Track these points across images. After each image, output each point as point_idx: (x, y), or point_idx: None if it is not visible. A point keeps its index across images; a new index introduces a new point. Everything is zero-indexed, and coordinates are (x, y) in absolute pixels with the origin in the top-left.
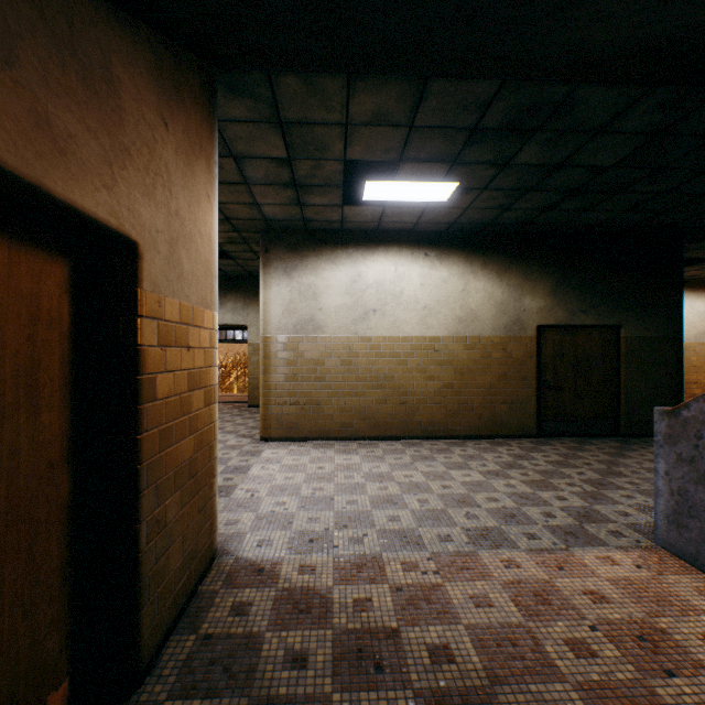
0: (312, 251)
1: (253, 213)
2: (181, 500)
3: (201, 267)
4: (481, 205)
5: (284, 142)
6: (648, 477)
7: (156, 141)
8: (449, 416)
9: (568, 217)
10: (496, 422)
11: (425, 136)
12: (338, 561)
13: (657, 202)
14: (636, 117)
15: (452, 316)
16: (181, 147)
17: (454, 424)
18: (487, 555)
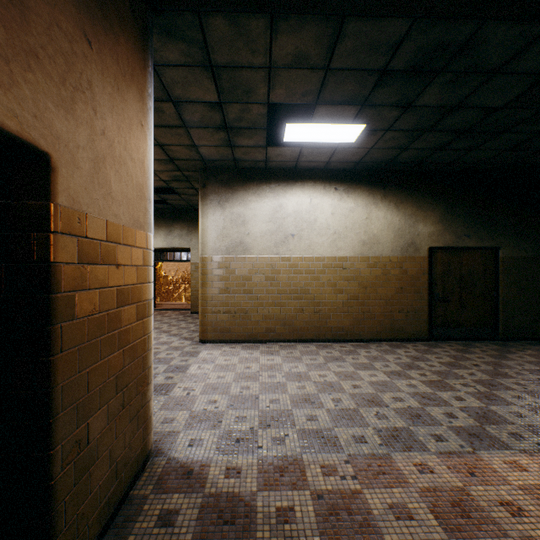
0: (241, 186)
1: (192, 154)
2: (108, 414)
3: (132, 189)
4: (384, 145)
5: (215, 86)
6: (531, 378)
7: (76, 55)
8: (355, 323)
9: (457, 156)
10: (394, 328)
11: (339, 78)
12: (262, 463)
13: (535, 141)
14: (532, 56)
15: (357, 240)
16: (108, 69)
17: (359, 329)
18: (400, 458)
